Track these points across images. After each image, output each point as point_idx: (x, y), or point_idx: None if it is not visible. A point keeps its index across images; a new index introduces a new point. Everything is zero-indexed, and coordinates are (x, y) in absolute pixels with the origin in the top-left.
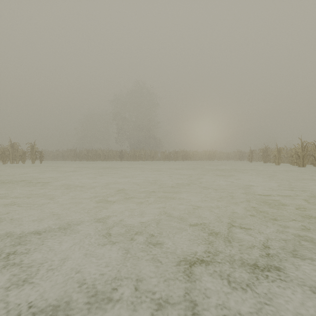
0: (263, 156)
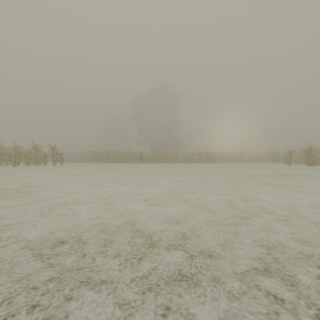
0: (307, 158)
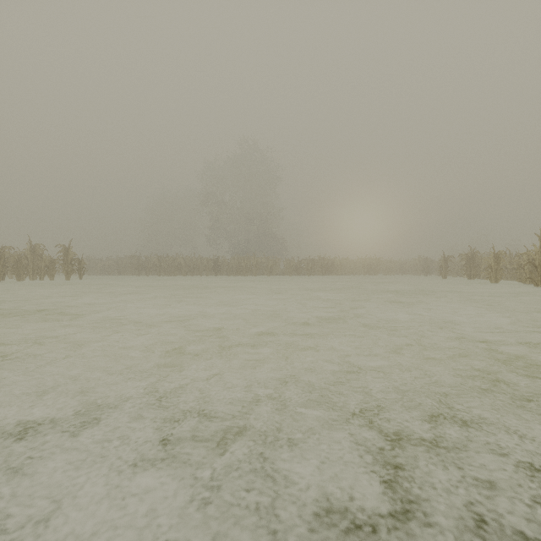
0: (468, 268)
